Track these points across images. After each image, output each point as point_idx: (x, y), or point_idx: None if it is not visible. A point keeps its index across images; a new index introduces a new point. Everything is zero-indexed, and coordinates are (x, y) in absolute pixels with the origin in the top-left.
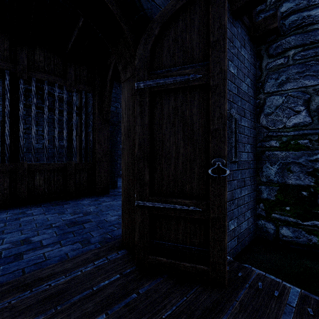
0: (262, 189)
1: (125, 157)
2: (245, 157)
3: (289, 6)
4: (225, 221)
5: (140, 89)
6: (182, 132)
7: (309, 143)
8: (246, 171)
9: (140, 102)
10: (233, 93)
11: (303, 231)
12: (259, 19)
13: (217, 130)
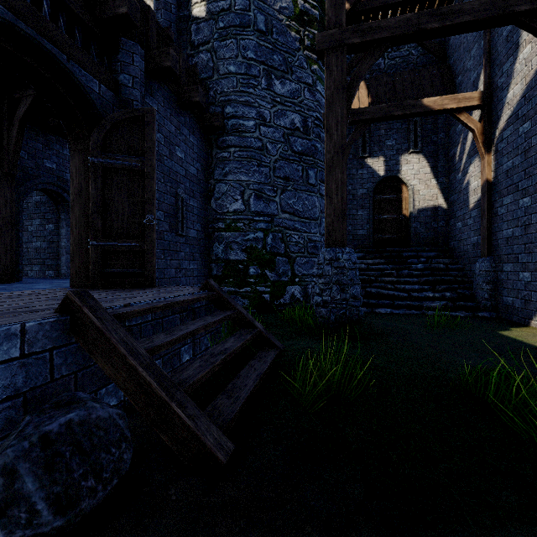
0: (213, 267)
1: (76, 213)
2: (195, 235)
3: (231, 110)
4: (154, 250)
5: (95, 164)
6: (127, 198)
7: (243, 226)
8: (196, 248)
9: (95, 173)
10: (181, 175)
11: (240, 297)
12: (211, 110)
13: (150, 199)
